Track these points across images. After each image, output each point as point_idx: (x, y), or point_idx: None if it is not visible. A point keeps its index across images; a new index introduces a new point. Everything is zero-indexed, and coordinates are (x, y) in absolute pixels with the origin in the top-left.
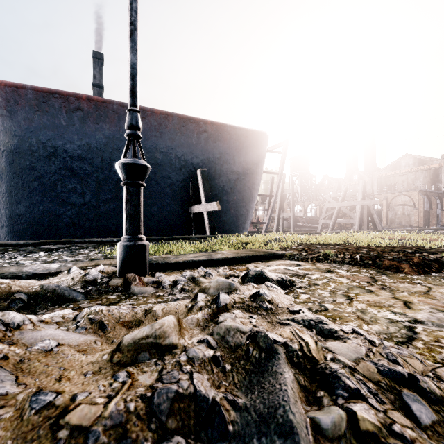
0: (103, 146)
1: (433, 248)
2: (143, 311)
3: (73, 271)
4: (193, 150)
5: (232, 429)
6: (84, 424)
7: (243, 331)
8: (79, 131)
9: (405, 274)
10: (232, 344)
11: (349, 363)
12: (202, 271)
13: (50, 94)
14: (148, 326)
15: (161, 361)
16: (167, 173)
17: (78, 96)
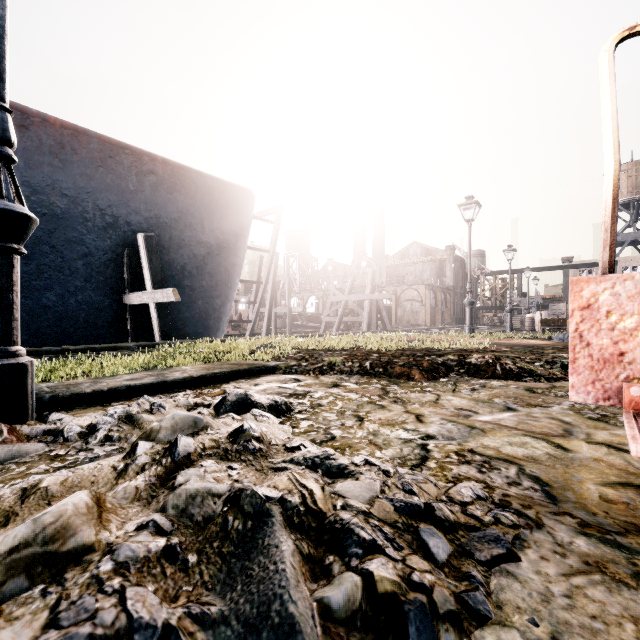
0: None
1: (440, 350)
2: (19, 492)
3: None
4: (131, 201)
5: None
6: None
7: (217, 494)
8: None
9: (416, 382)
10: (199, 518)
11: (363, 507)
12: (147, 403)
13: None
14: (27, 523)
15: (56, 585)
16: (77, 233)
17: None
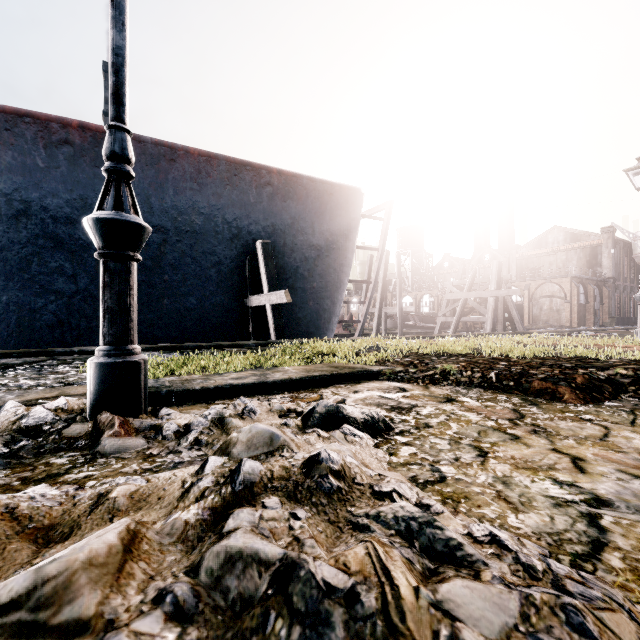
0: None
1: (600, 360)
2: (95, 497)
3: (4, 410)
4: (251, 213)
5: None
6: None
7: (265, 561)
8: (67, 177)
9: (565, 403)
10: (235, 596)
11: None
12: (242, 405)
13: (17, 116)
14: (28, 573)
15: None
16: (211, 245)
17: (64, 121)
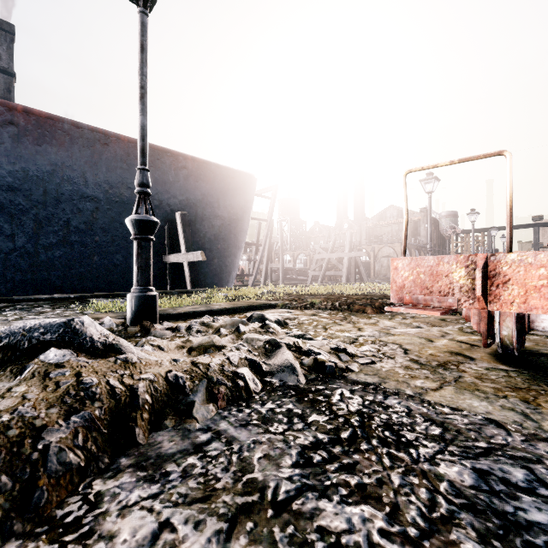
0: (47, 175)
1: None
2: (180, 342)
3: None
4: (170, 189)
5: (265, 369)
6: (206, 363)
7: (261, 340)
8: (10, 152)
9: (368, 314)
10: (255, 346)
11: (317, 347)
12: (208, 319)
13: None
14: (207, 337)
15: (221, 351)
16: None
17: (10, 105)
